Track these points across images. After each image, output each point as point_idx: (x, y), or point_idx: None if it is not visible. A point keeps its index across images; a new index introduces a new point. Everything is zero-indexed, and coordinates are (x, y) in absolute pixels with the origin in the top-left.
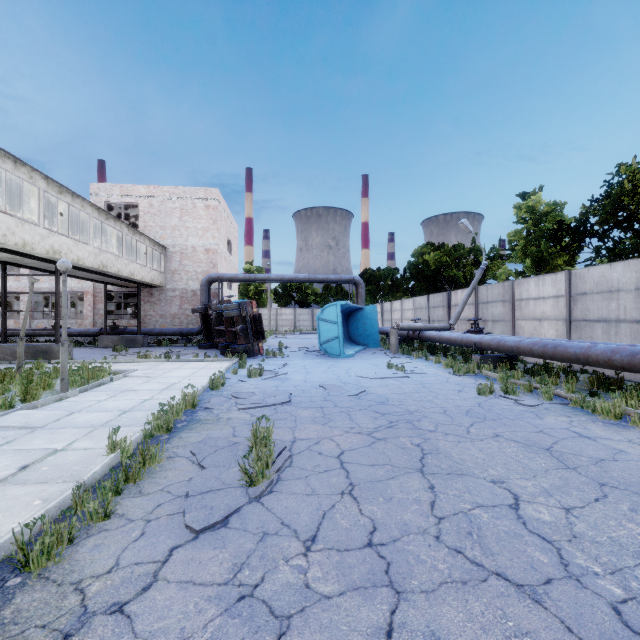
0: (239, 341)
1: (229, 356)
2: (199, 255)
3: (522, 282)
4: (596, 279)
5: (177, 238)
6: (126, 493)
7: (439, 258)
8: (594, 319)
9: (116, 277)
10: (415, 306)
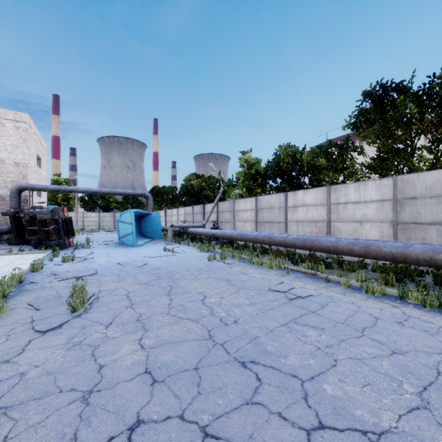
0: (52, 238)
1: (43, 249)
2: (8, 167)
3: (238, 201)
4: (266, 202)
5: None
6: None
7: (200, 183)
8: (265, 221)
9: None
10: (185, 212)
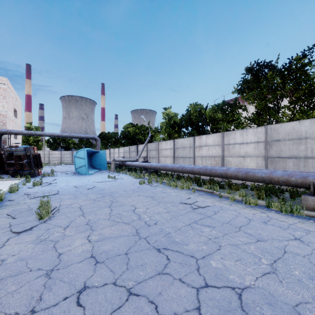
0: (25, 169)
1: (18, 177)
2: None
3: (161, 143)
4: (180, 143)
5: None
6: None
7: (134, 130)
8: (180, 157)
9: None
10: (124, 151)
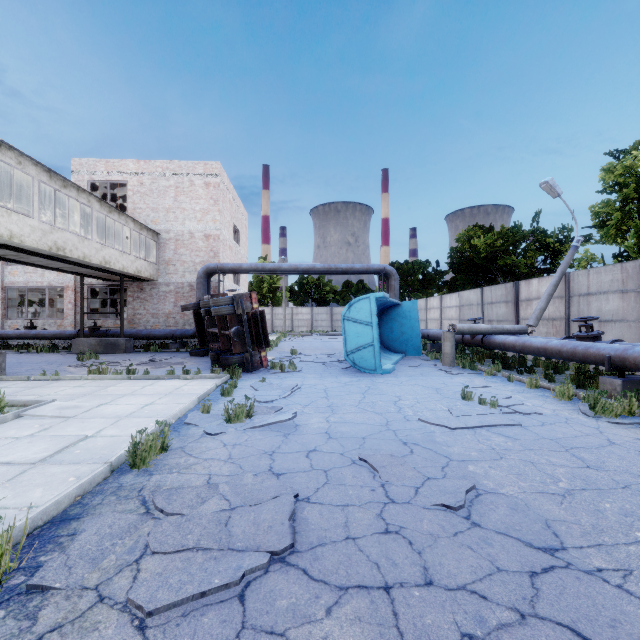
0: (234, 349)
1: (216, 371)
2: (197, 242)
3: None
4: None
5: (171, 222)
6: None
7: (492, 242)
8: None
9: (85, 265)
10: (461, 302)
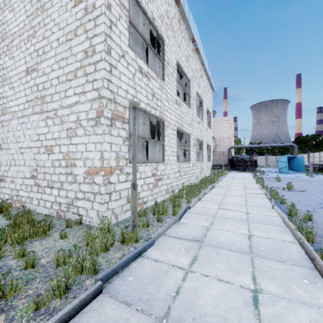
0: (249, 167)
1: (247, 171)
2: (225, 139)
3: None
4: None
5: (218, 134)
6: None
7: None
8: None
9: None
10: None
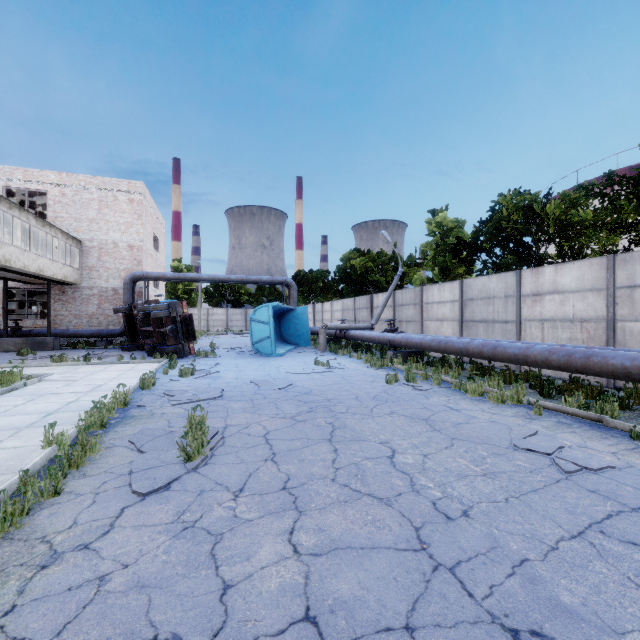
0: (168, 342)
1: (158, 357)
2: (121, 251)
3: (428, 288)
4: (479, 288)
5: (95, 232)
6: (70, 477)
7: (364, 263)
8: (478, 320)
9: (21, 273)
10: (343, 307)
